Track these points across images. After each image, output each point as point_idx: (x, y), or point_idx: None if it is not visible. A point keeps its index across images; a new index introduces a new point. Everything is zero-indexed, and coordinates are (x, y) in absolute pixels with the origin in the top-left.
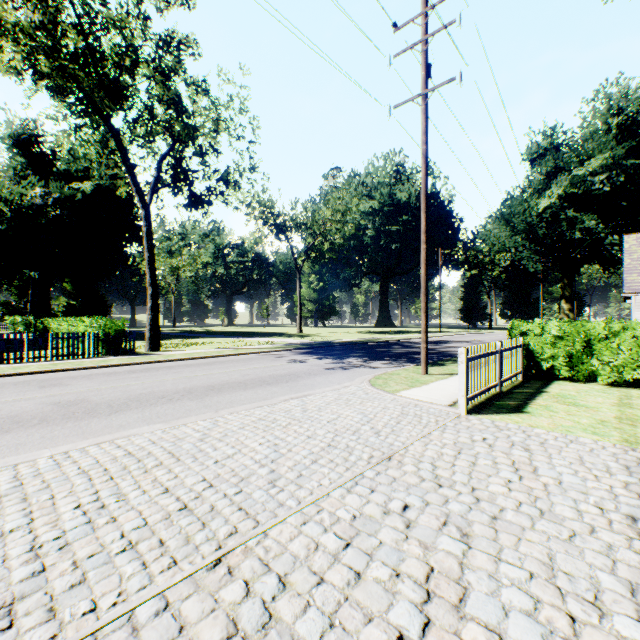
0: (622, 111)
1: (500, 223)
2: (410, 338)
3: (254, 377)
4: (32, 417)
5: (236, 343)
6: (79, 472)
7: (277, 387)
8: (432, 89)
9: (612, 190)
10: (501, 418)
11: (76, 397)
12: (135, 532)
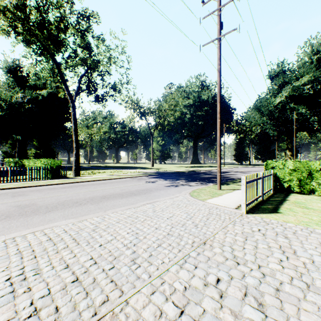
0: (319, 52)
1: (255, 111)
2: (209, 169)
3: (127, 191)
4: (2, 214)
5: (119, 172)
6: (16, 252)
7: (139, 197)
8: (223, 35)
9: (313, 93)
10: (266, 216)
11: (30, 202)
12: (40, 300)
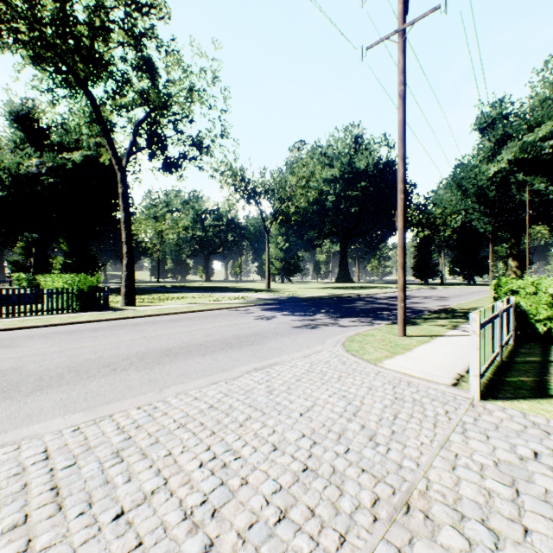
0: None
1: (451, 188)
2: (371, 293)
3: (217, 337)
4: None
5: (208, 298)
6: None
7: (240, 352)
8: (411, 22)
9: None
10: (532, 408)
11: (12, 364)
12: None
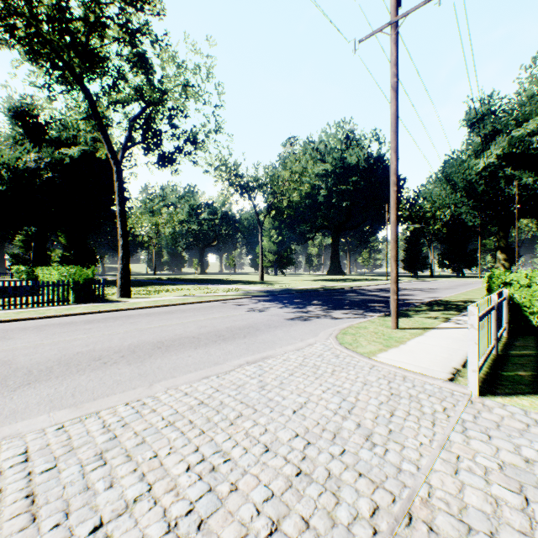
0: None
1: (440, 182)
2: (362, 285)
3: (210, 330)
4: None
5: (203, 290)
6: None
7: (233, 344)
8: (404, 14)
9: None
10: (532, 404)
11: (2, 357)
12: None
